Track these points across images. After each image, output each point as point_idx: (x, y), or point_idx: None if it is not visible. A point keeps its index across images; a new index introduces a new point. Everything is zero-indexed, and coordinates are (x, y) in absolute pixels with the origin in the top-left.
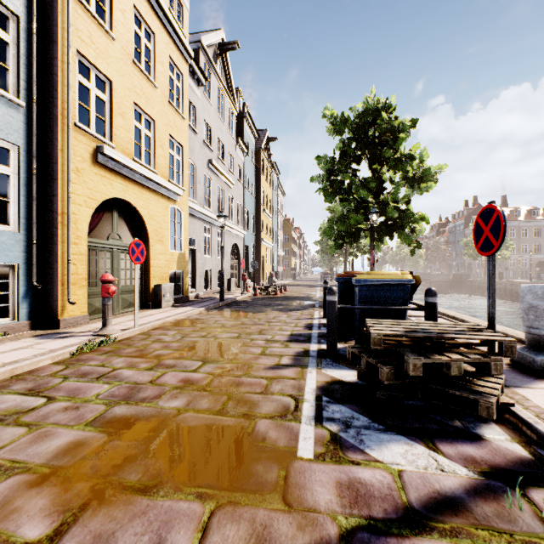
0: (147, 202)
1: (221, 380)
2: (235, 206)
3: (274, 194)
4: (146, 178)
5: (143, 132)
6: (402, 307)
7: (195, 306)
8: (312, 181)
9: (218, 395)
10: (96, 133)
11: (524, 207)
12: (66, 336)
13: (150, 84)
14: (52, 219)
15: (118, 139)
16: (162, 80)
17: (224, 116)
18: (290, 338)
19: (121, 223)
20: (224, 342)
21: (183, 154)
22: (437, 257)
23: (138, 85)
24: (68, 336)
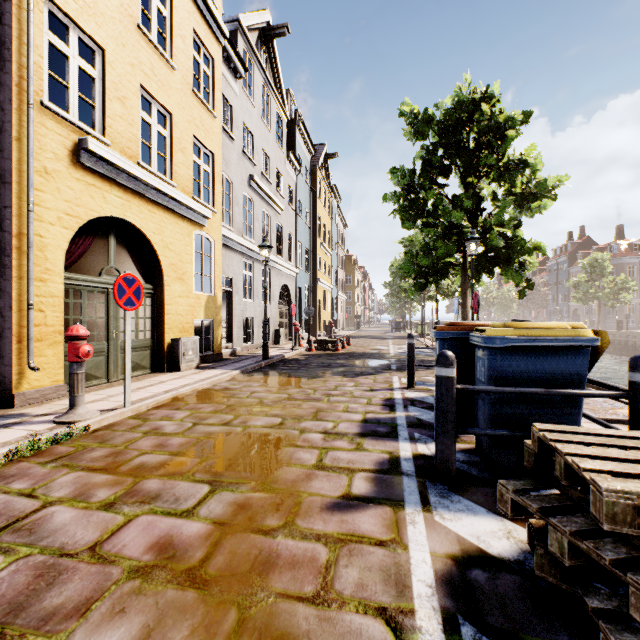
0: (160, 225)
1: (234, 545)
2: (284, 237)
3: (333, 224)
4: (158, 191)
5: (154, 128)
6: (583, 391)
7: (227, 368)
8: (385, 200)
9: (218, 606)
10: (77, 121)
11: None
12: (12, 422)
13: (165, 63)
14: (2, 243)
15: (115, 134)
16: (183, 60)
17: (271, 121)
18: (363, 429)
19: (122, 253)
20: (257, 437)
21: (213, 164)
22: (534, 301)
23: (146, 61)
24: (15, 422)
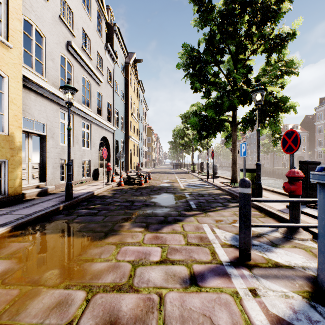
0: None
1: None
2: (104, 103)
3: (140, 105)
4: None
5: None
6: None
7: None
8: (178, 67)
9: None
10: None
11: (290, 124)
12: None
13: None
14: None
15: None
16: None
17: (91, 13)
18: None
19: None
20: None
21: None
22: None
23: None
24: None
